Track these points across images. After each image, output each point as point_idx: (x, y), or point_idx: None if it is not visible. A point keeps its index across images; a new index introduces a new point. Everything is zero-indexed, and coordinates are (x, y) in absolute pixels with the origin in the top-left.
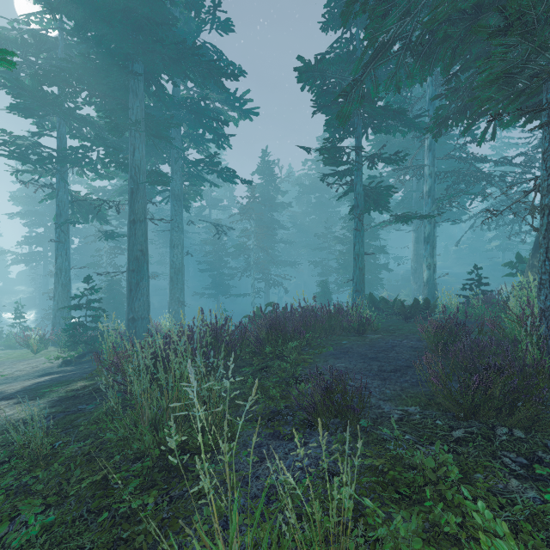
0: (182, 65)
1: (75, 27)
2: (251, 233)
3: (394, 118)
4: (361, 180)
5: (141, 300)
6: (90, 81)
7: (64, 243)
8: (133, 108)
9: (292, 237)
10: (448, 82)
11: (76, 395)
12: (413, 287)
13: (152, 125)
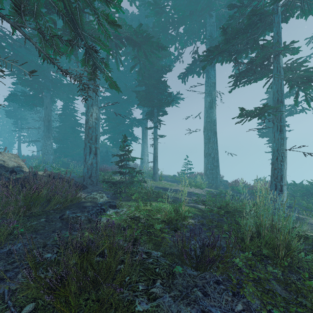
0: None
1: None
2: None
3: None
4: None
5: None
6: None
7: None
8: None
9: None
10: None
11: None
12: None
13: None
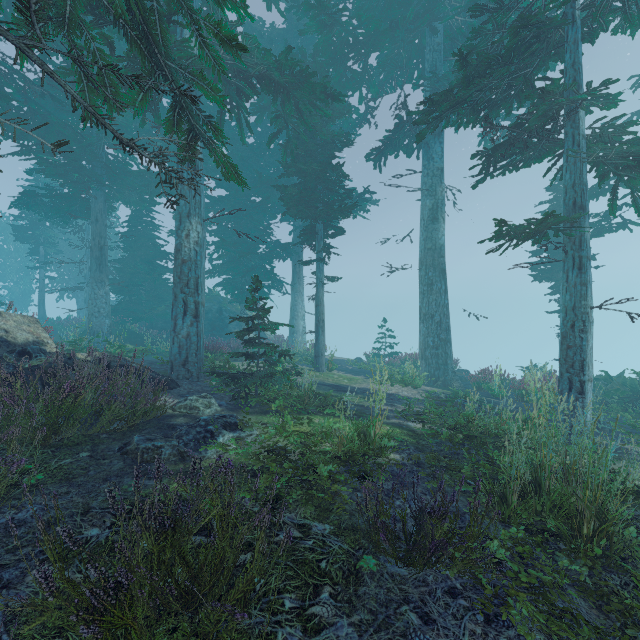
0: None
1: None
2: None
3: None
4: None
5: None
6: None
7: None
8: None
9: None
10: None
11: None
12: None
13: None
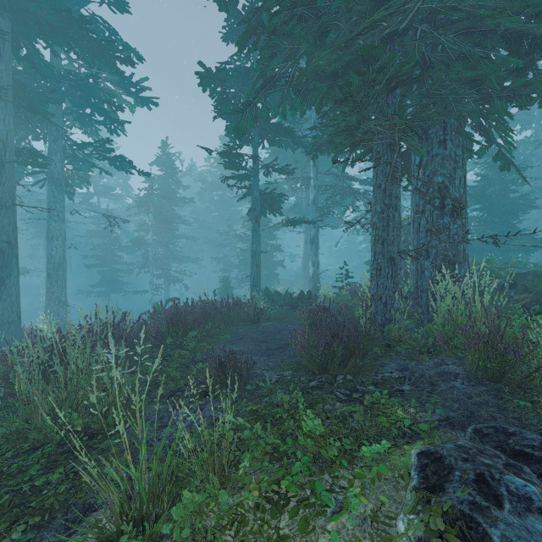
0: (66, 36)
1: None
2: (149, 226)
3: (284, 135)
4: (258, 185)
5: (7, 300)
6: None
7: None
8: None
9: (194, 233)
10: (322, 117)
11: None
12: (304, 281)
13: (23, 95)
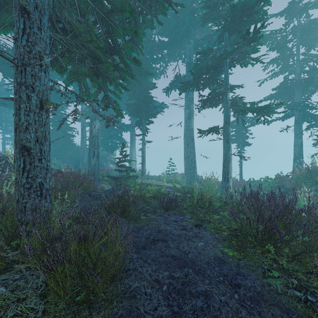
0: None
1: None
2: None
3: None
4: None
5: None
6: None
7: None
8: None
9: None
10: None
11: None
12: None
13: None
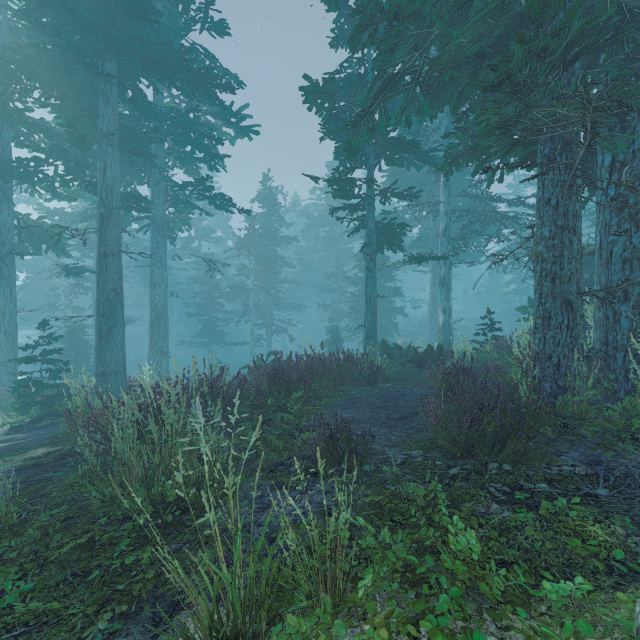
0: (167, 70)
1: (25, 9)
2: (250, 270)
3: (407, 150)
4: (373, 215)
5: (114, 350)
6: (46, 78)
7: (7, 279)
8: (104, 117)
9: (298, 276)
10: (458, 120)
11: (39, 463)
12: (430, 333)
13: (128, 138)
